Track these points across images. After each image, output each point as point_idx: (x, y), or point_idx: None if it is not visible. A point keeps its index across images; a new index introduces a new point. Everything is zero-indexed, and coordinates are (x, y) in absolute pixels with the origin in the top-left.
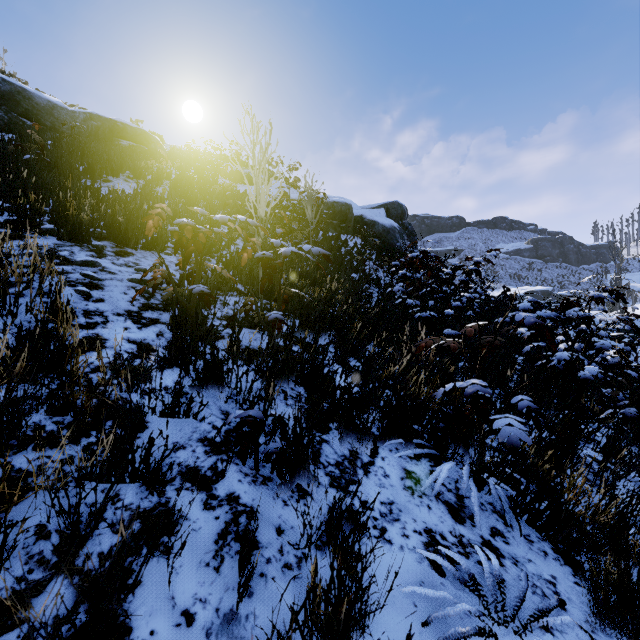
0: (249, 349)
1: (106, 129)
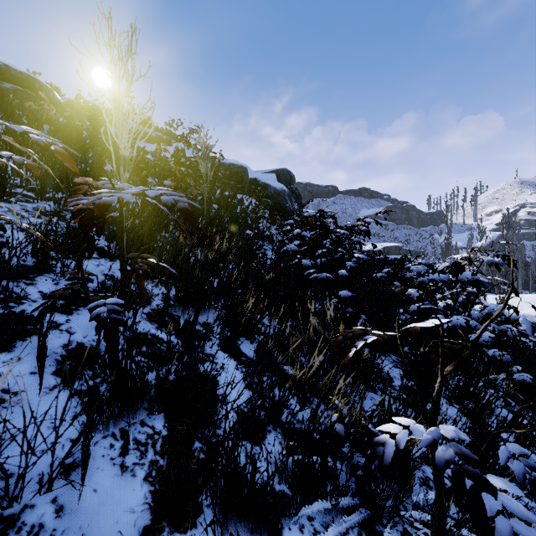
0: (82, 348)
1: None
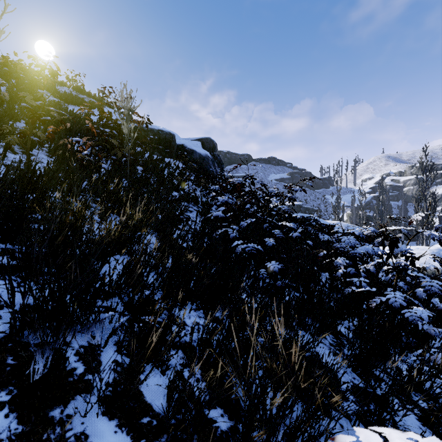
0: None
1: None
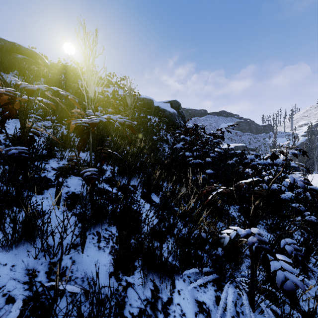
0: (74, 194)
1: (7, 47)
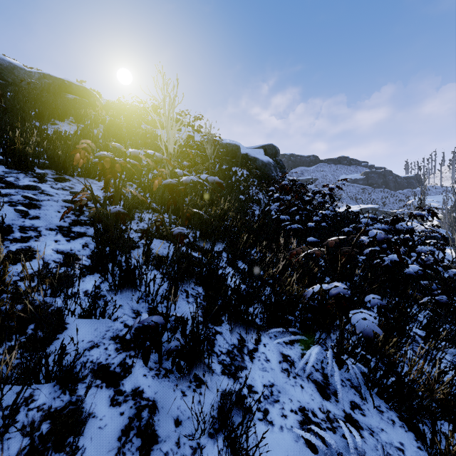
0: (159, 256)
1: (56, 86)
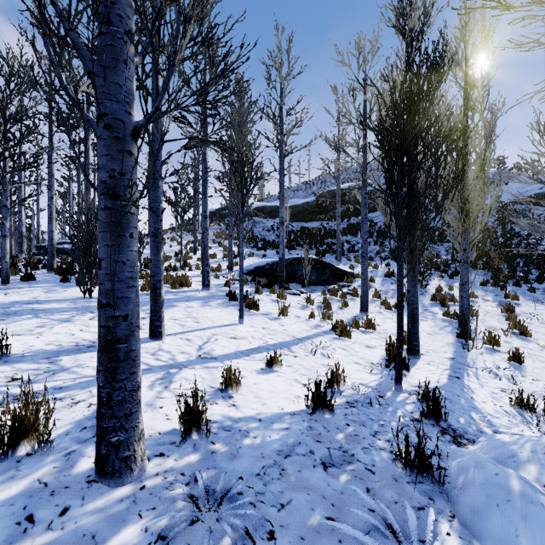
0: None
1: None
